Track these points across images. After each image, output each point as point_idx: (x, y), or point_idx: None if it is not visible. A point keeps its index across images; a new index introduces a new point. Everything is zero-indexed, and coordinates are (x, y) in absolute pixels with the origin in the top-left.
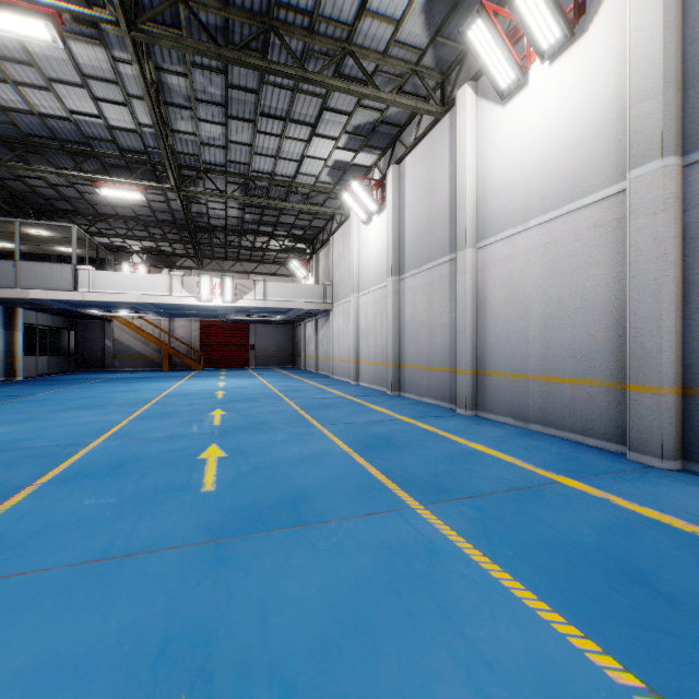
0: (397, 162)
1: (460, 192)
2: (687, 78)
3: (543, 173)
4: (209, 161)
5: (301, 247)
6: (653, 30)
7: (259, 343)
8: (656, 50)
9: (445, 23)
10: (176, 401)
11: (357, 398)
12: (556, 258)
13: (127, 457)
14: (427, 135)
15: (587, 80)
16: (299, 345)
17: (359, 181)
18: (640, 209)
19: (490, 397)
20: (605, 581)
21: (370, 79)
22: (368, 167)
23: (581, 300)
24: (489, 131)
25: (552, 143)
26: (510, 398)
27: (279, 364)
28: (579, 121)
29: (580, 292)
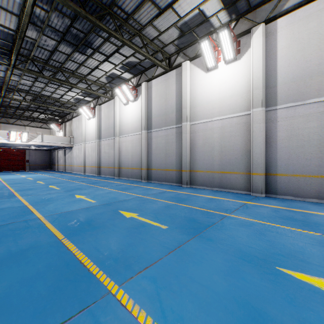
0: (99, 104)
1: (116, 122)
2: (148, 118)
3: (131, 124)
4: (20, 88)
5: (56, 118)
6: (144, 108)
7: (31, 159)
8: (144, 112)
9: (111, 81)
10: (14, 181)
11: (86, 177)
12: (133, 143)
13: (28, 188)
14: (108, 102)
15: (137, 110)
16: (54, 160)
17: (86, 107)
18: (142, 138)
19: (122, 173)
20: (122, 188)
21: (91, 88)
22: (89, 101)
23: (137, 152)
24: (122, 110)
25: (133, 119)
26: (126, 173)
27: (42, 168)
28: (136, 117)
29: (136, 151)
